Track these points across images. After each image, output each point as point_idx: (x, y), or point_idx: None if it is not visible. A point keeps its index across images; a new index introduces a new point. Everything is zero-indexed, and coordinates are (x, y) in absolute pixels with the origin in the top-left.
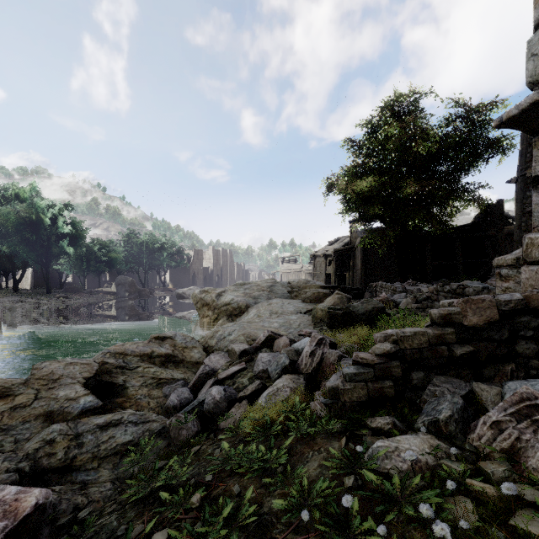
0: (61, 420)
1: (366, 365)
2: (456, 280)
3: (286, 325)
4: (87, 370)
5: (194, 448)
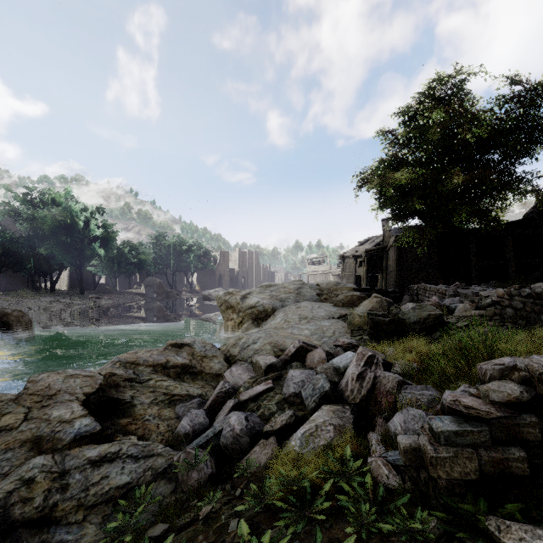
0: (50, 449)
1: (474, 419)
2: (511, 282)
3: (319, 333)
4: (89, 385)
5: (202, 509)
